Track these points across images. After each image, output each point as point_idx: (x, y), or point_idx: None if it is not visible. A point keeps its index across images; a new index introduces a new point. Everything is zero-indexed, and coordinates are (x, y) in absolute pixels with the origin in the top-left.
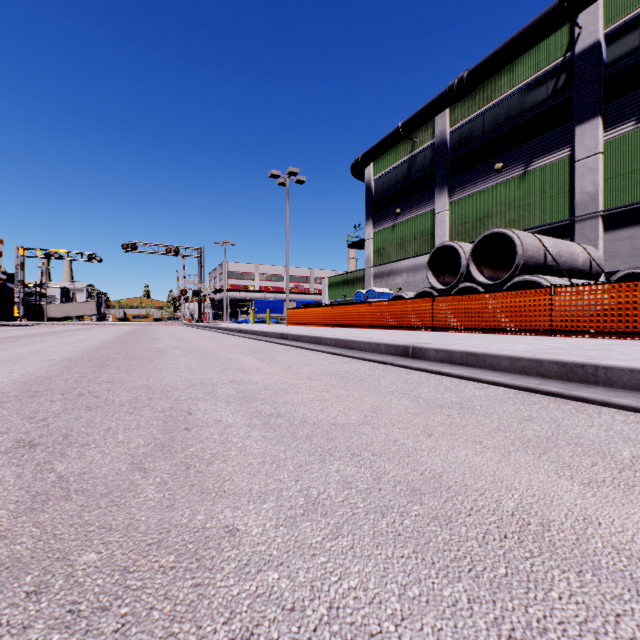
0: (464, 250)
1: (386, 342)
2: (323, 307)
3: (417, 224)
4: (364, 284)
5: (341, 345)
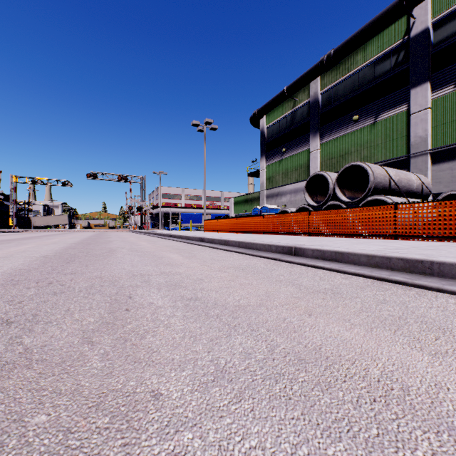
0: (331, 178)
1: (276, 244)
2: (230, 219)
3: (297, 159)
4: (259, 202)
5: (243, 246)
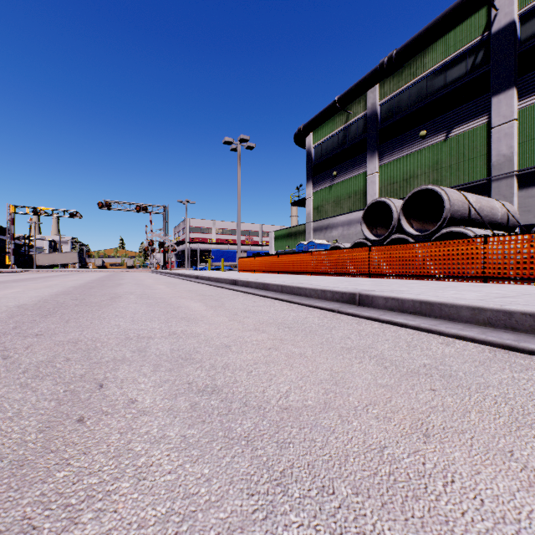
0: (395, 205)
1: (332, 289)
2: (270, 256)
3: (351, 184)
4: (305, 237)
5: (287, 291)
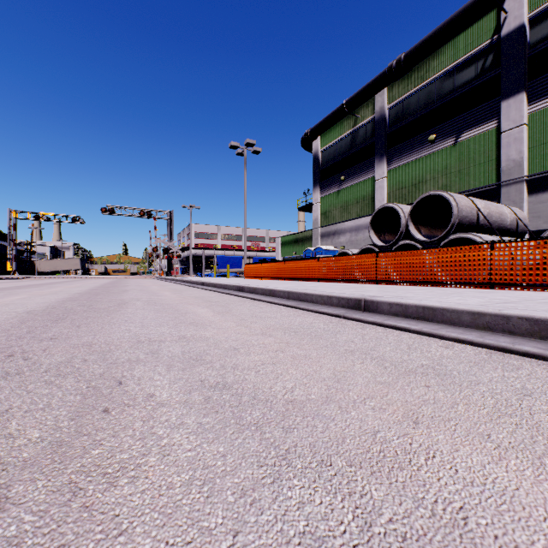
0: (403, 211)
1: (338, 295)
2: (276, 262)
3: (359, 189)
4: (312, 242)
5: (294, 297)
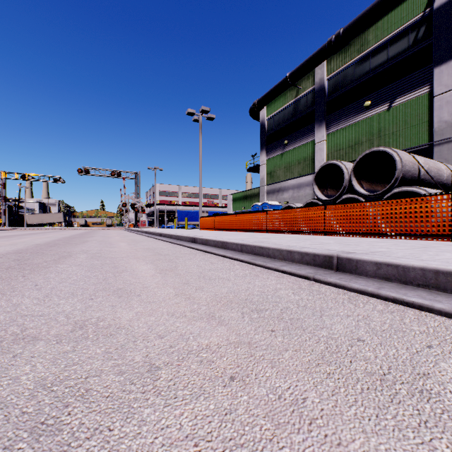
0: (346, 167)
1: (300, 250)
2: (228, 215)
3: (301, 152)
4: (259, 198)
5: (247, 250)
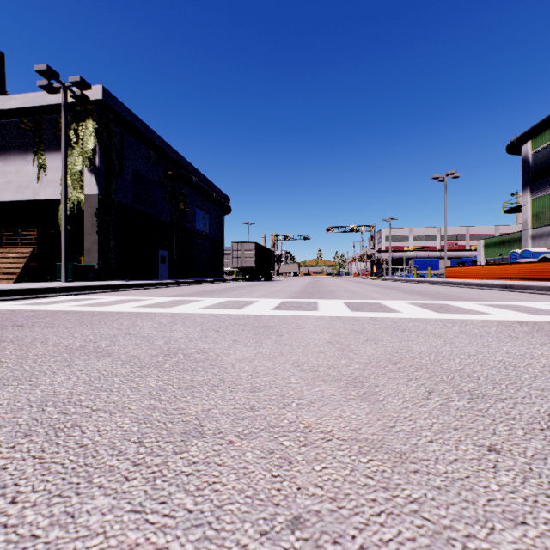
0: None
1: (499, 283)
2: (475, 266)
3: None
4: (521, 244)
5: (480, 285)
